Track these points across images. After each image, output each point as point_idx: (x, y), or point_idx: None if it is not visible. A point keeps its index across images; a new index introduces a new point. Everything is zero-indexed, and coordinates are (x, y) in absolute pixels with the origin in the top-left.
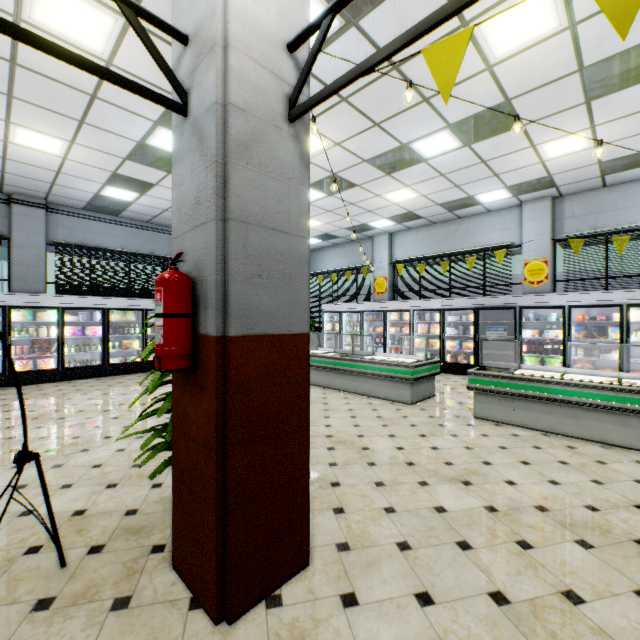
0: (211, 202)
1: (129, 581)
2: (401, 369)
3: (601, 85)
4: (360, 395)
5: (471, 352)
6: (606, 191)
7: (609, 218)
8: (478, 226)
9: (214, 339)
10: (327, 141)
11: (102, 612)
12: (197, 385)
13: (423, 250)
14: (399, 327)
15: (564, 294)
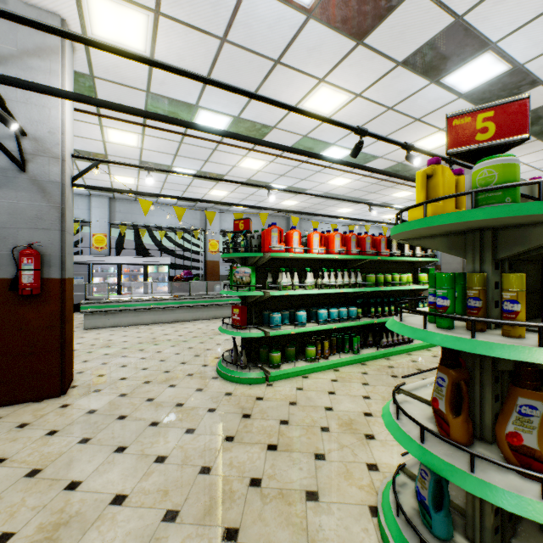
0: (55, 222)
1: None
2: None
3: None
4: None
5: None
6: (137, 203)
7: (138, 218)
8: None
9: (59, 280)
10: None
11: None
12: (39, 302)
13: None
14: None
15: (119, 257)
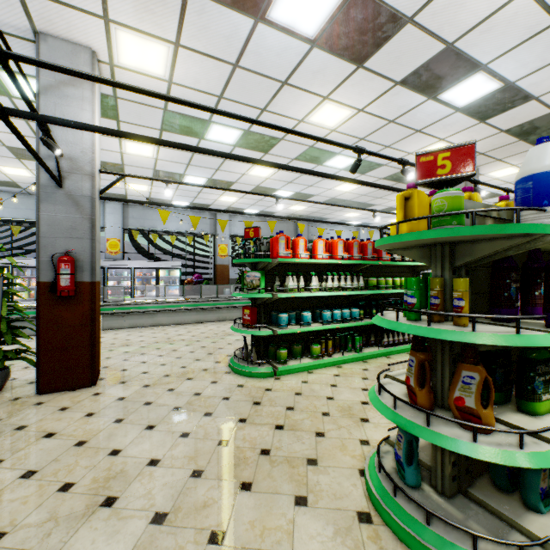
0: (87, 232)
1: (28, 403)
2: None
3: (159, 176)
4: None
5: None
6: (149, 209)
7: (150, 223)
8: None
9: (90, 283)
10: None
11: (36, 407)
12: (73, 302)
13: (17, 214)
14: None
15: (132, 261)
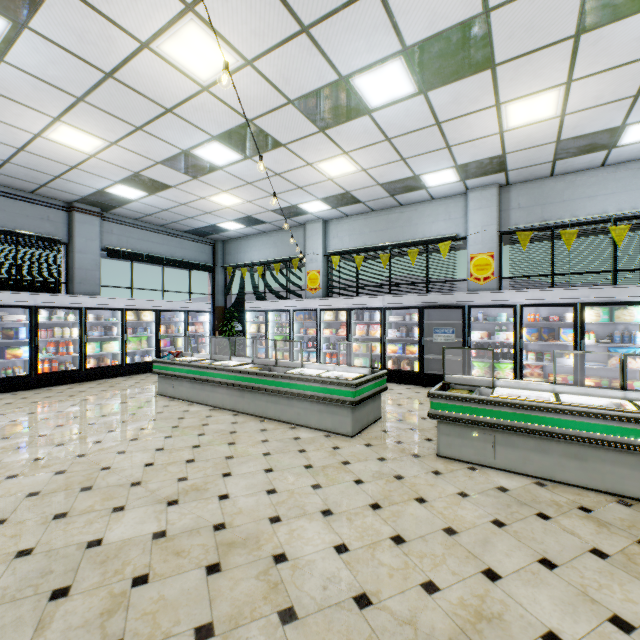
0: None
1: None
2: (339, 388)
3: (603, 4)
4: (284, 423)
5: (414, 357)
6: (553, 181)
7: (556, 210)
8: (421, 215)
9: None
10: (232, 53)
11: None
12: None
13: (361, 241)
14: (335, 329)
15: (516, 291)
